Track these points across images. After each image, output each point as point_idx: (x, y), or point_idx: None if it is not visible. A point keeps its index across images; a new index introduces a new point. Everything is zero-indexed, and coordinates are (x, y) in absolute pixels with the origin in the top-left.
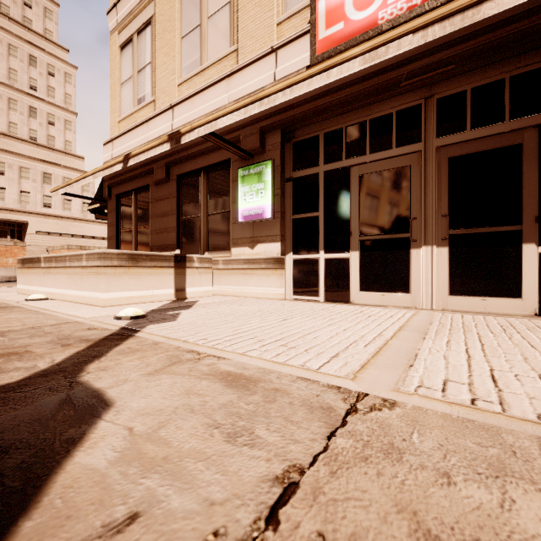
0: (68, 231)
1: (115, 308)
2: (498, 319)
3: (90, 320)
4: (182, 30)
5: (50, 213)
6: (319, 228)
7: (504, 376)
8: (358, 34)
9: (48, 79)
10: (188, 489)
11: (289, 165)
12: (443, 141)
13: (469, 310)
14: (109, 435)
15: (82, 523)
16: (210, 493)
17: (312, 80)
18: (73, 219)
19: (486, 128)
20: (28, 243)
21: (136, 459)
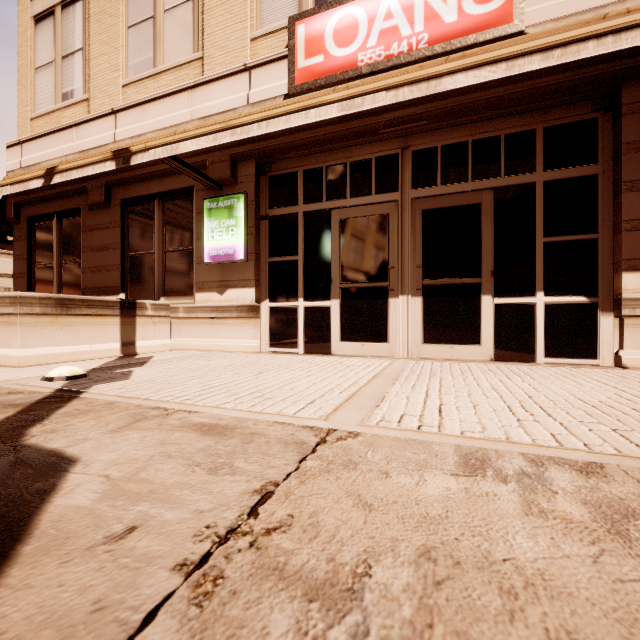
0: None
1: (38, 369)
2: (461, 365)
3: (6, 384)
4: (128, 17)
5: None
6: (299, 274)
7: (448, 408)
8: (339, 71)
9: None
10: (179, 507)
11: (265, 201)
12: (417, 193)
13: (440, 358)
14: (85, 483)
15: (83, 539)
16: (198, 506)
17: (290, 117)
18: None
19: (453, 186)
20: None
21: (121, 495)
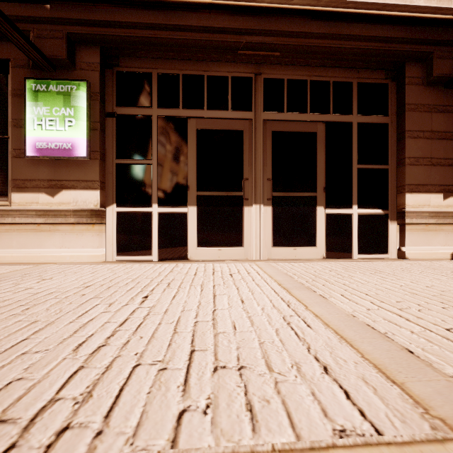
0: None
1: None
2: (315, 265)
3: None
4: None
5: None
6: (152, 178)
7: None
8: None
9: None
10: None
11: (111, 97)
12: (268, 116)
13: (286, 258)
14: None
15: None
16: None
17: None
18: None
19: (296, 114)
20: None
21: None
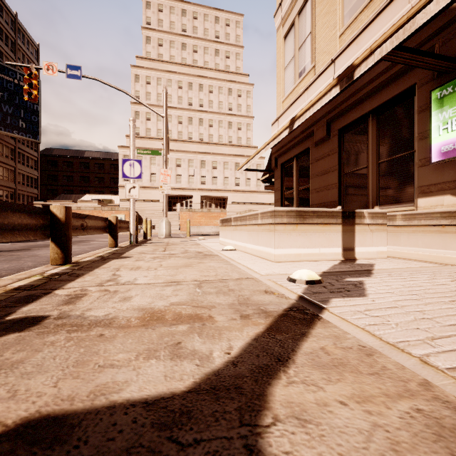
0: (248, 200)
1: (285, 265)
2: None
3: (265, 278)
4: None
5: (238, 189)
6: None
7: None
8: None
9: (238, 100)
10: None
11: None
12: None
13: None
14: None
15: None
16: None
17: None
18: (251, 192)
19: None
20: (227, 210)
21: None
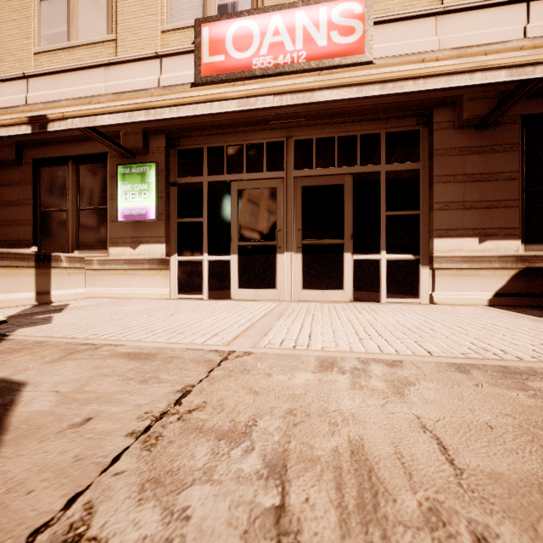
0: None
1: None
2: (329, 305)
3: None
4: None
5: None
6: (204, 233)
7: (316, 334)
8: (237, 70)
9: None
10: (122, 404)
11: (174, 170)
12: (298, 173)
13: (315, 300)
14: (39, 397)
15: (52, 428)
16: (137, 403)
17: (197, 106)
18: None
19: (324, 169)
20: None
21: (73, 402)
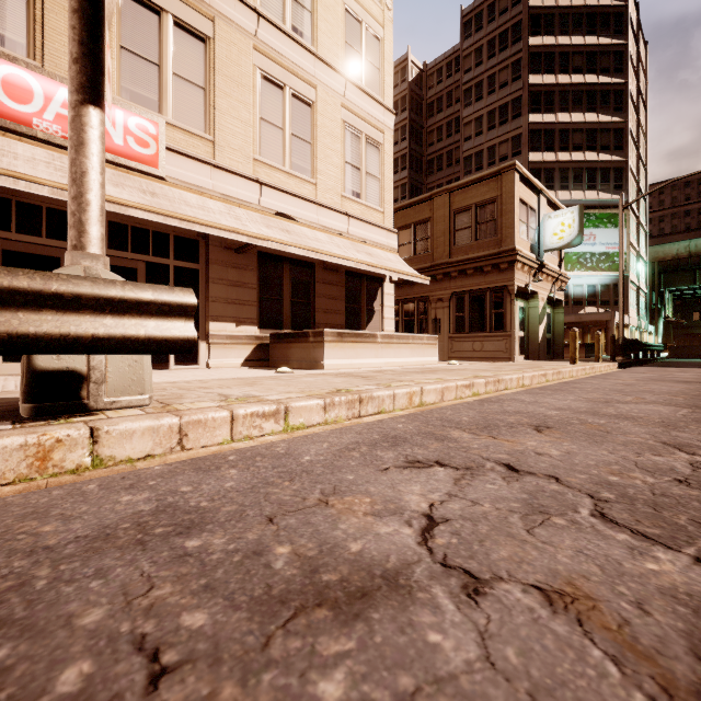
0: None
1: None
2: None
3: None
4: None
5: None
6: None
7: None
8: (10, 120)
9: None
10: None
11: None
12: None
13: None
14: None
15: None
16: None
17: None
18: None
19: (118, 251)
20: None
21: None
